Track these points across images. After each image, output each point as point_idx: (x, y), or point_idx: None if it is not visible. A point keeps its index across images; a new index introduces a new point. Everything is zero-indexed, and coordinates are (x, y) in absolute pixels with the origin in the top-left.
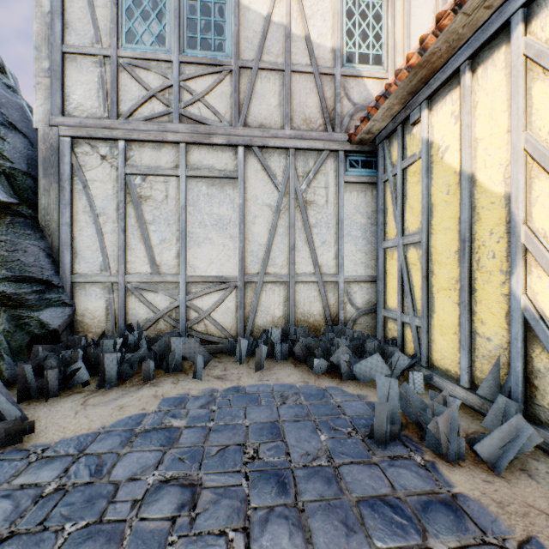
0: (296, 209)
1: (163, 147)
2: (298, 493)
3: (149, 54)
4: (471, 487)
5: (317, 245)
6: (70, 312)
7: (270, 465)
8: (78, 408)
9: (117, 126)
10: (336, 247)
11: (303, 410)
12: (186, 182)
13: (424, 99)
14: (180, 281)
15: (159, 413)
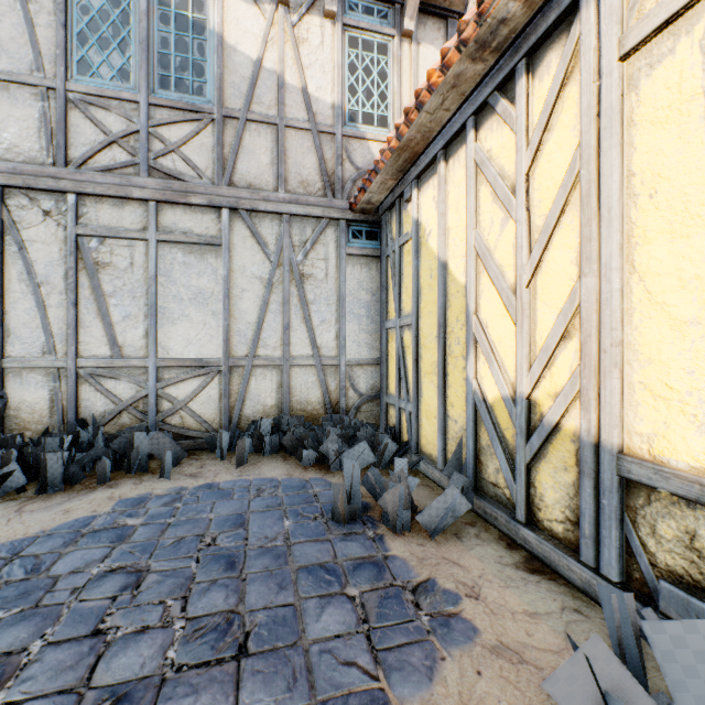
0: (291, 283)
1: (127, 204)
2: (244, 568)
3: (109, 91)
4: (404, 550)
5: (316, 324)
6: (0, 406)
7: (225, 549)
8: (11, 515)
9: (66, 176)
10: (337, 326)
11: (276, 501)
12: (157, 247)
13: (414, 179)
14: (149, 366)
15: (112, 514)
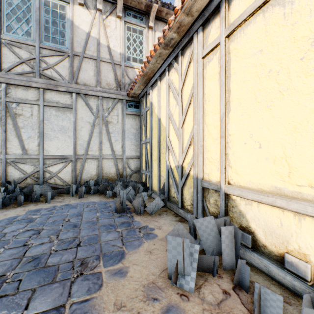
0: (103, 125)
1: (30, 89)
2: (80, 226)
3: (21, 40)
4: (139, 219)
5: (113, 142)
6: None
7: (73, 222)
8: None
9: (1, 75)
10: (122, 143)
11: (94, 208)
12: (43, 108)
13: (150, 86)
14: (40, 158)
15: (26, 215)
